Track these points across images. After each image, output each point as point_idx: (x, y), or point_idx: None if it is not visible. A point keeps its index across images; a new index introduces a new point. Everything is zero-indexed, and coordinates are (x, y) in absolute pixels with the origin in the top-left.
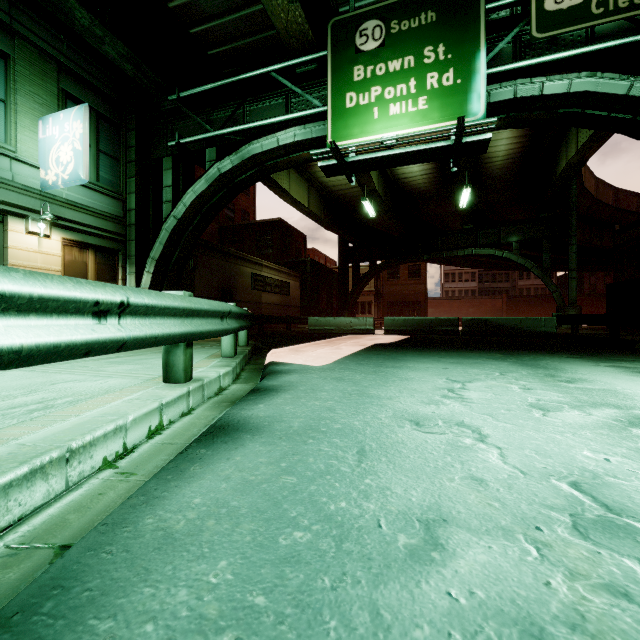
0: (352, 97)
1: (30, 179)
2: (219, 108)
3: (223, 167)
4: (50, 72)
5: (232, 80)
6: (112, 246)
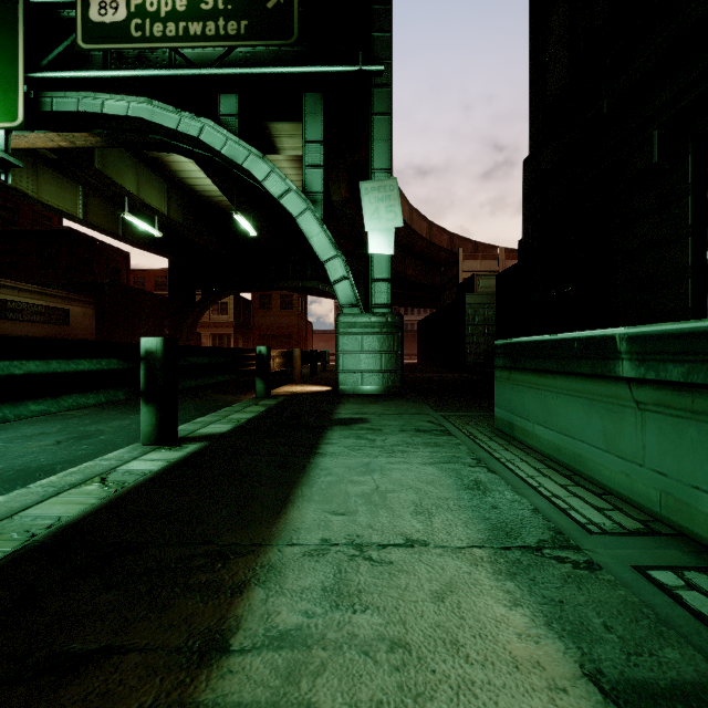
0: None
1: None
2: None
3: None
4: None
5: None
6: None
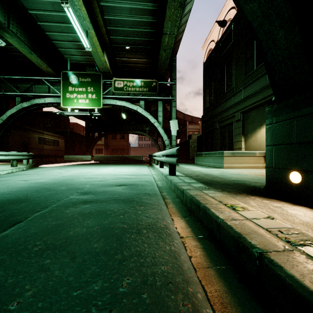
0: (68, 95)
1: None
2: (22, 83)
3: (23, 105)
4: None
5: (27, 77)
6: None
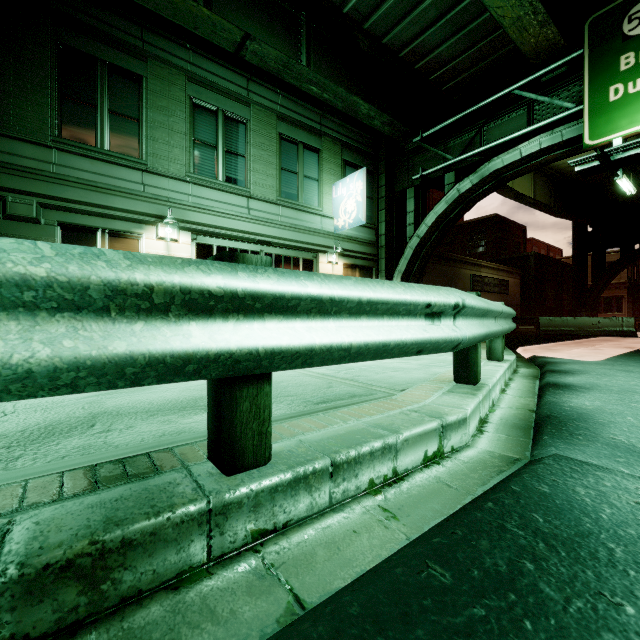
0: (617, 89)
1: (329, 227)
2: (455, 136)
3: (462, 187)
4: (337, 151)
5: (472, 110)
6: (369, 265)
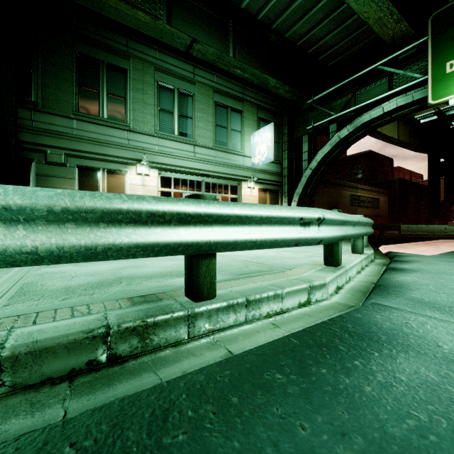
0: (452, 64)
1: (248, 163)
2: (337, 98)
3: (341, 134)
4: (254, 111)
5: (348, 80)
6: (276, 188)
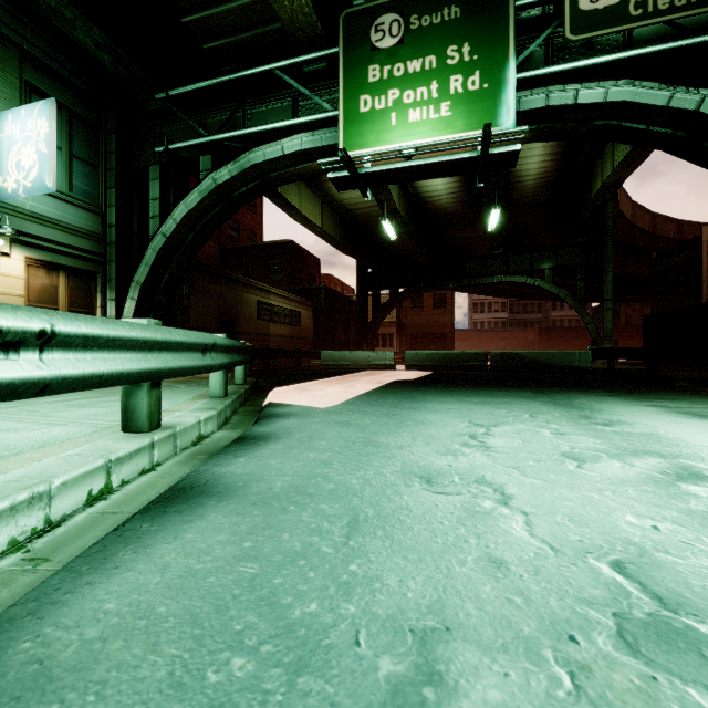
0: (367, 100)
1: None
2: (215, 110)
3: (220, 178)
4: (10, 60)
5: (230, 78)
6: (88, 268)
